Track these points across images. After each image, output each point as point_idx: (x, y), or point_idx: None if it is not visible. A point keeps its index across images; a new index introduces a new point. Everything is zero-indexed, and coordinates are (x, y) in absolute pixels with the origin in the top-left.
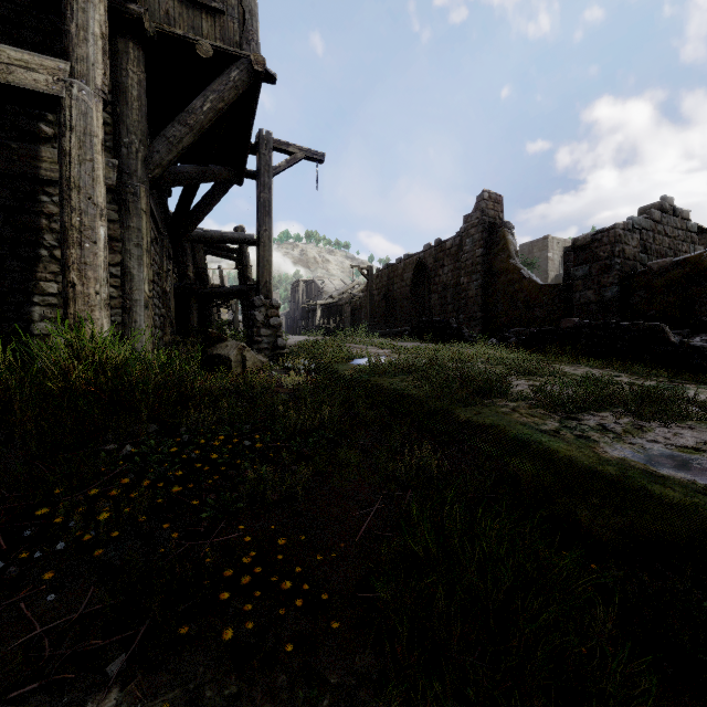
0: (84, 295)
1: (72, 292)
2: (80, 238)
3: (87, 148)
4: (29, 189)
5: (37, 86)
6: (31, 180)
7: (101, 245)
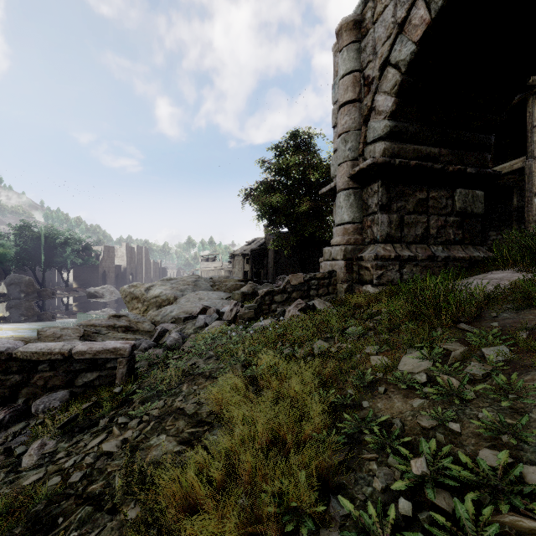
0: (527, 220)
1: (525, 220)
2: (527, 204)
3: (530, 177)
4: None
5: (518, 167)
6: None
7: (534, 204)
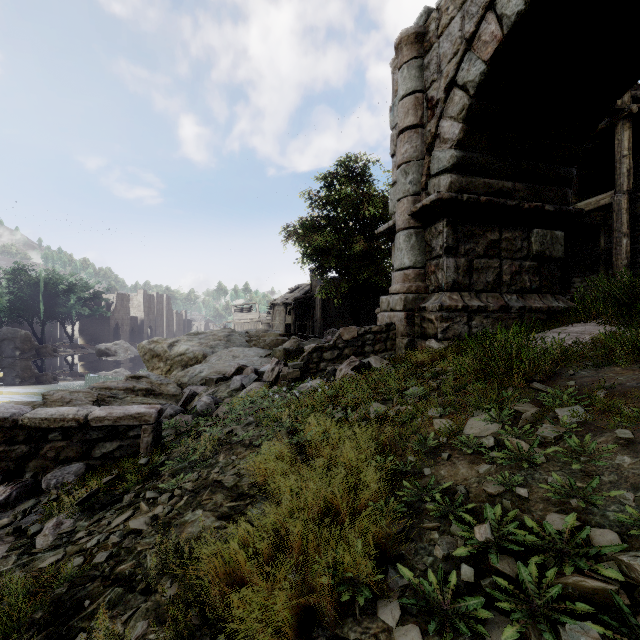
0: (616, 265)
1: (613, 265)
2: (615, 246)
3: (619, 215)
4: (633, 222)
5: (605, 203)
6: (634, 218)
7: (623, 246)
